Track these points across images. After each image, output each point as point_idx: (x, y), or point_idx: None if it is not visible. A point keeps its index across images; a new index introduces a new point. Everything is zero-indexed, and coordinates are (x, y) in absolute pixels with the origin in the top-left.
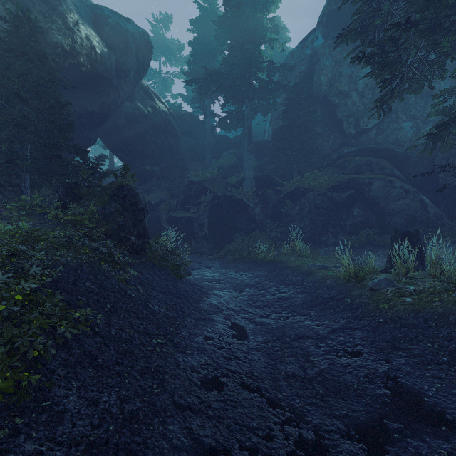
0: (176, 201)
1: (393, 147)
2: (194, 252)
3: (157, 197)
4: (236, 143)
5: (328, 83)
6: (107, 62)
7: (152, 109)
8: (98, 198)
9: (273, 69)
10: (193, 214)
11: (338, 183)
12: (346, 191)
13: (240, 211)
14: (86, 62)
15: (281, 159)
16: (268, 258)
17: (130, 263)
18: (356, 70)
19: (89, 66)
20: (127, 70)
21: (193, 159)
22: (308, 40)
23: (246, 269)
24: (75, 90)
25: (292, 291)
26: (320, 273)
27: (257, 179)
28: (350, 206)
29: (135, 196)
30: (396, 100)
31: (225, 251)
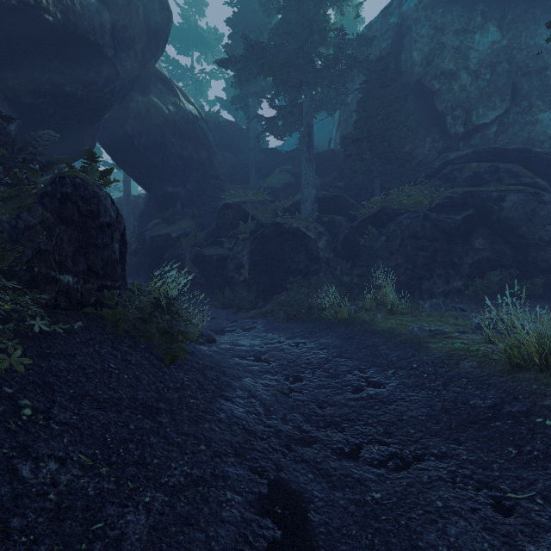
0: (206, 234)
1: (530, 145)
2: (229, 306)
3: (180, 227)
4: (291, 158)
5: (423, 60)
6: (94, 18)
7: (175, 108)
8: (17, 201)
9: (344, 43)
10: (228, 250)
11: (446, 200)
12: (461, 211)
13: (296, 246)
14: (53, 7)
15: (357, 168)
16: (341, 315)
17: (46, 334)
18: (467, 39)
19: (60, 16)
20: (130, 40)
21: (233, 180)
22: (393, 4)
23: (304, 334)
24: (43, 57)
25: (394, 383)
26: (439, 344)
27: (321, 201)
28: (468, 234)
29: (93, 199)
30: (528, 79)
31: (274, 305)
